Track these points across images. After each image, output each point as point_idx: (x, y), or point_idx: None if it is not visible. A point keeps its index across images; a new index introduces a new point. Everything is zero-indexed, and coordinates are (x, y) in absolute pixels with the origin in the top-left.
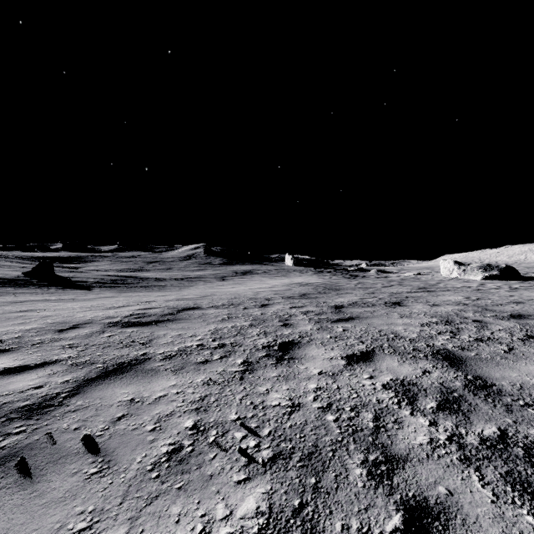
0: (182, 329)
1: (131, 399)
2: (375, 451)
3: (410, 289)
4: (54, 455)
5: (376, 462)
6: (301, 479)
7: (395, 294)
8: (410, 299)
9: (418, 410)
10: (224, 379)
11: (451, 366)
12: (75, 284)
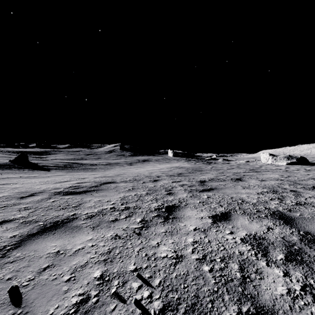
0: (102, 196)
1: (57, 251)
2: (246, 302)
3: (245, 170)
4: None
5: (249, 314)
6: None
7: (236, 173)
8: (246, 176)
9: (272, 262)
10: (126, 234)
11: (286, 224)
12: (40, 167)
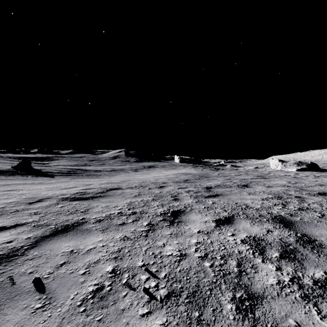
0: (108, 202)
1: (71, 250)
2: (240, 290)
3: (253, 177)
4: (12, 293)
5: (242, 299)
6: (188, 313)
7: (244, 179)
8: (253, 183)
9: (267, 259)
10: (134, 236)
11: (285, 227)
12: (44, 173)
